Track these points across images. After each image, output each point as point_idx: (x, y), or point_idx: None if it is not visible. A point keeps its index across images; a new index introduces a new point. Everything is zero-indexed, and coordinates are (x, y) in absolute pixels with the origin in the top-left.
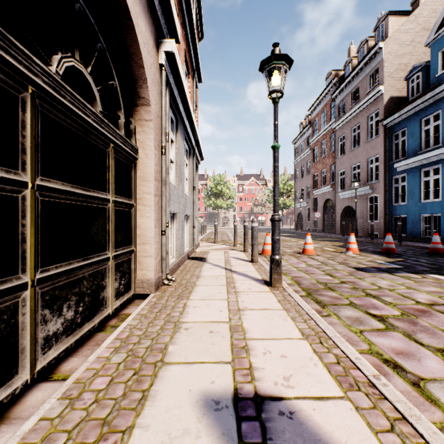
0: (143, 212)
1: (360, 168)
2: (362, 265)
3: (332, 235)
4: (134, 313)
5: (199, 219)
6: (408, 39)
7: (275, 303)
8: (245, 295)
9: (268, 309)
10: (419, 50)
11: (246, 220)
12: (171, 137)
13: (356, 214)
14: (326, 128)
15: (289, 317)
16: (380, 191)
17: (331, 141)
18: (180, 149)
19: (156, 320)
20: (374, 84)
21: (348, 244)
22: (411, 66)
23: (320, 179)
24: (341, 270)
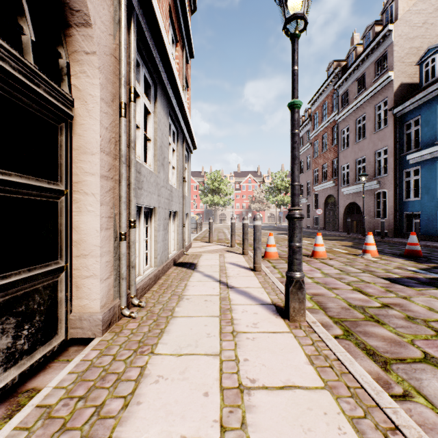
0: (83, 205)
1: (366, 162)
2: (393, 274)
3: (336, 233)
4: (31, 403)
5: (194, 216)
6: (420, 20)
7: (305, 366)
8: (249, 343)
9: (297, 388)
10: (432, 32)
11: (246, 217)
12: (146, 104)
13: (363, 210)
14: (327, 121)
15: (346, 419)
16: (389, 185)
17: (333, 135)
18: (162, 125)
19: (64, 432)
20: (382, 71)
21: (365, 245)
22: (424, 50)
23: (321, 174)
24: (372, 283)
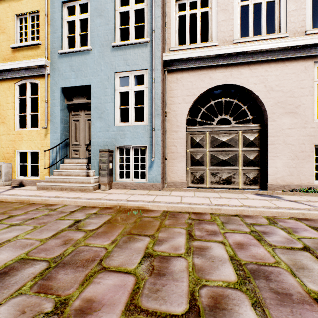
0: None
1: None
2: None
3: None
4: None
5: None
6: None
7: None
8: None
9: None
10: None
11: None
12: None
13: None
14: None
15: None
16: None
17: None
18: None
19: None
20: None
21: None
22: None
23: None
24: None
